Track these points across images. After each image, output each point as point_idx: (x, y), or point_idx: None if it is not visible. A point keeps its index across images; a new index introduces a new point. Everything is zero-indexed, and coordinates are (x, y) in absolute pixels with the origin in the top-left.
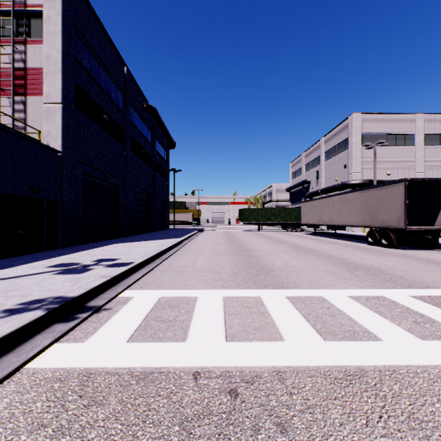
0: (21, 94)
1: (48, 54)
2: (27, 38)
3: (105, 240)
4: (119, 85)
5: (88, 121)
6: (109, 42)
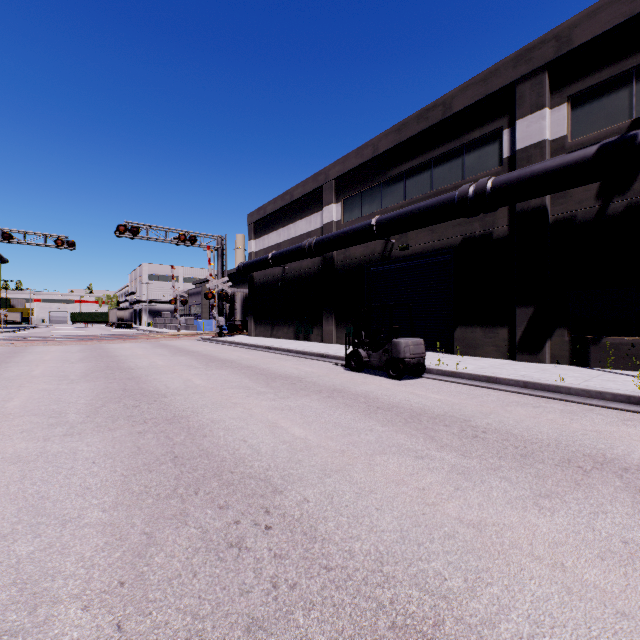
0: None
1: None
2: None
3: None
4: None
5: None
6: None
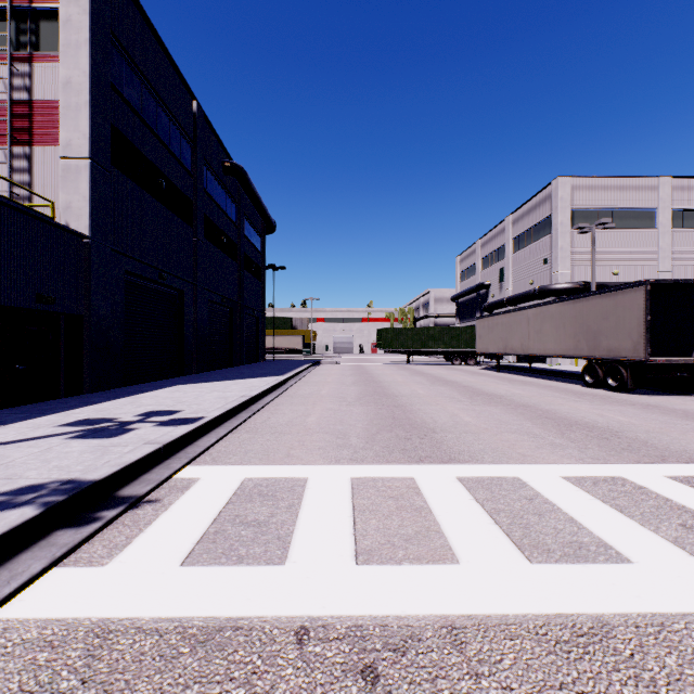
0: (24, 142)
1: (68, 77)
2: (33, 53)
3: (161, 380)
4: (185, 131)
5: (134, 188)
6: (169, 61)
